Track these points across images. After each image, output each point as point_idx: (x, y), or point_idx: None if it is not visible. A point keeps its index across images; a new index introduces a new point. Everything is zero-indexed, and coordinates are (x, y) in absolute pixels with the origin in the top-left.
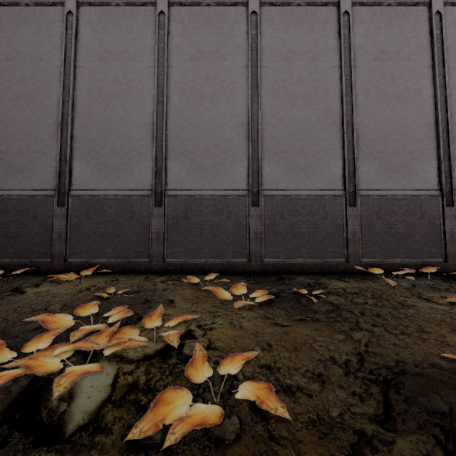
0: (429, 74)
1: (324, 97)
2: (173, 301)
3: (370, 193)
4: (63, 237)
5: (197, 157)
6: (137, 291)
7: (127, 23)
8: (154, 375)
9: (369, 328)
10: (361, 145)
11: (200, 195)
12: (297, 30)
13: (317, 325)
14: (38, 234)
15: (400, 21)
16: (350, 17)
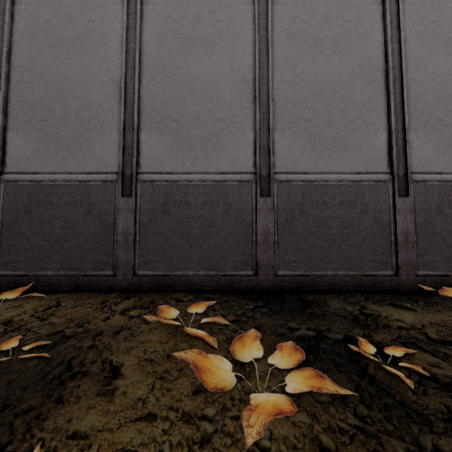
0: None
1: (360, 44)
2: (117, 373)
3: (428, 177)
4: None
5: (183, 127)
6: (69, 336)
7: None
8: None
9: None
10: (413, 111)
11: (187, 180)
12: None
13: None
14: None
15: None
16: None
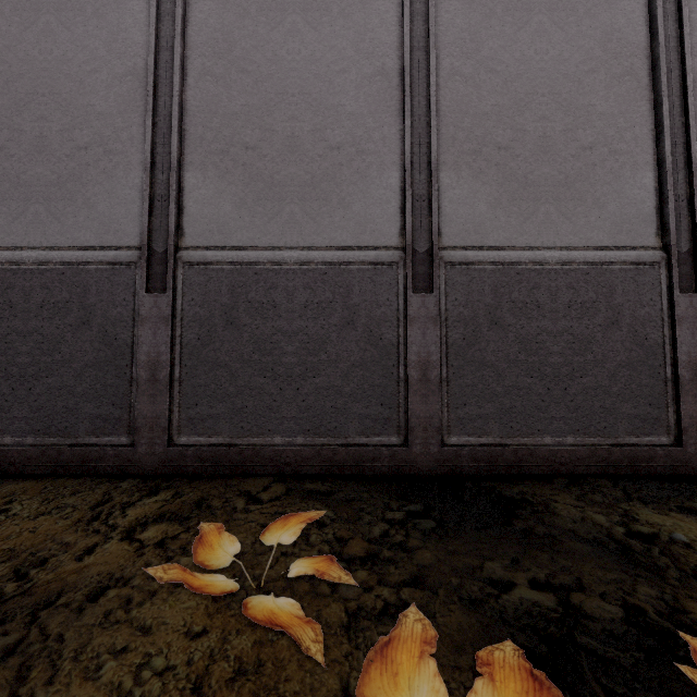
0: None
1: (602, 4)
2: None
3: None
4: None
5: (266, 160)
6: None
7: None
8: None
9: None
10: None
11: (272, 262)
12: None
13: None
14: None
15: None
16: None
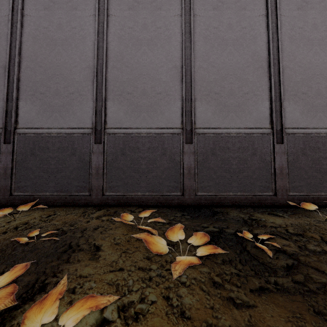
0: None
1: (252, 43)
2: (99, 249)
3: (296, 131)
4: (8, 172)
5: (135, 97)
6: (66, 231)
7: None
8: None
9: None
10: (287, 87)
11: (137, 133)
12: None
13: (292, 305)
14: None
15: None
16: None
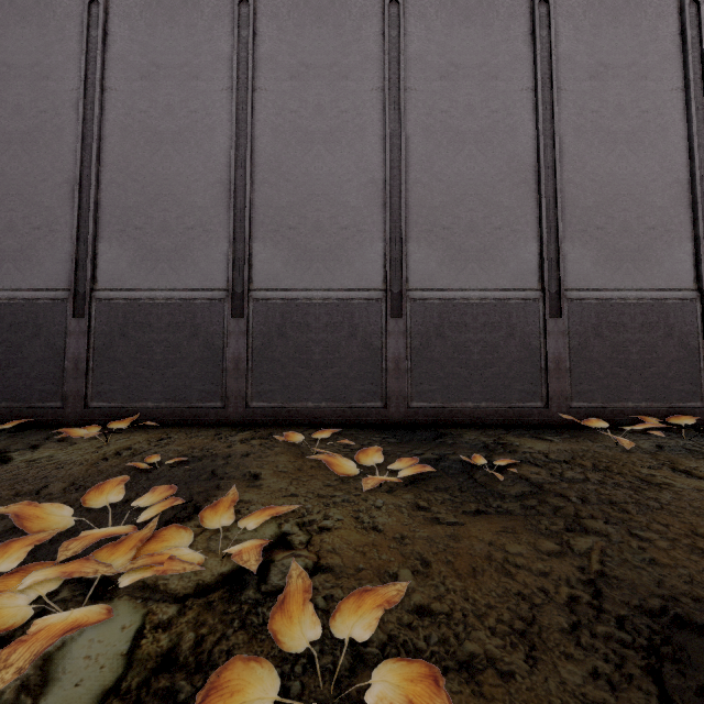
0: (679, 101)
1: (509, 138)
2: (258, 477)
3: (584, 295)
4: (81, 367)
5: (302, 236)
6: (200, 457)
7: (187, 18)
8: (210, 629)
9: (600, 529)
10: (569, 217)
11: (306, 298)
12: (464, 31)
13: (508, 522)
14: (41, 362)
15: (632, 16)
16: (550, 8)
